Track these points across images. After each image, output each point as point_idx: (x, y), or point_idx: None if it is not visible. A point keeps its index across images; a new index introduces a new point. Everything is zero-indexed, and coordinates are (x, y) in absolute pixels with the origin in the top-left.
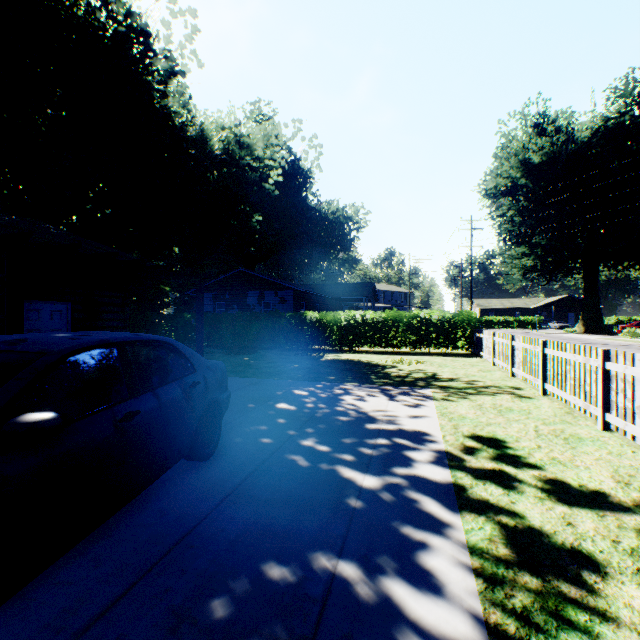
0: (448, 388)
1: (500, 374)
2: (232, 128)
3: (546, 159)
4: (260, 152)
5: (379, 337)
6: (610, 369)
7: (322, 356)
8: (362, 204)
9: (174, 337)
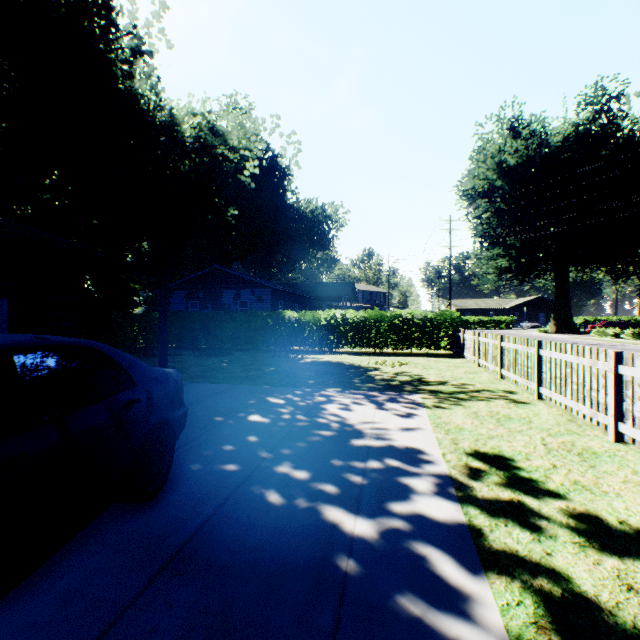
0: (437, 393)
1: (488, 376)
2: (204, 114)
3: (521, 162)
4: (235, 141)
5: (360, 337)
6: (625, 374)
7: (301, 358)
8: (341, 203)
9: (141, 338)
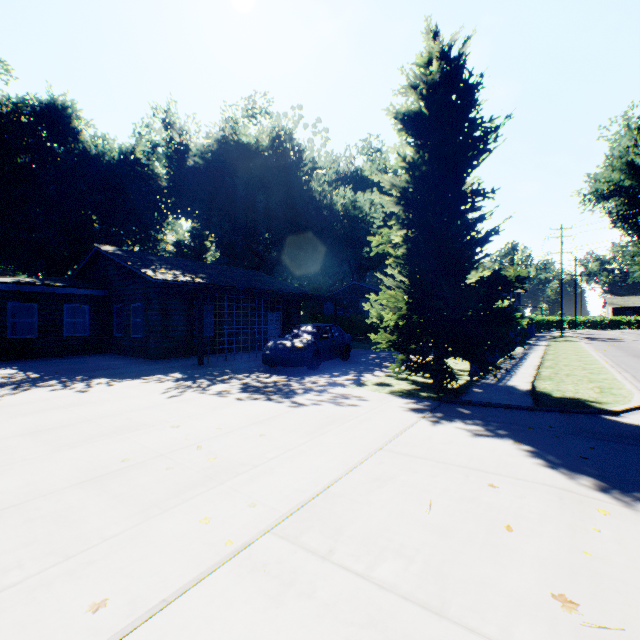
0: None
1: None
2: (349, 198)
3: None
4: (367, 210)
5: None
6: None
7: None
8: None
9: None
